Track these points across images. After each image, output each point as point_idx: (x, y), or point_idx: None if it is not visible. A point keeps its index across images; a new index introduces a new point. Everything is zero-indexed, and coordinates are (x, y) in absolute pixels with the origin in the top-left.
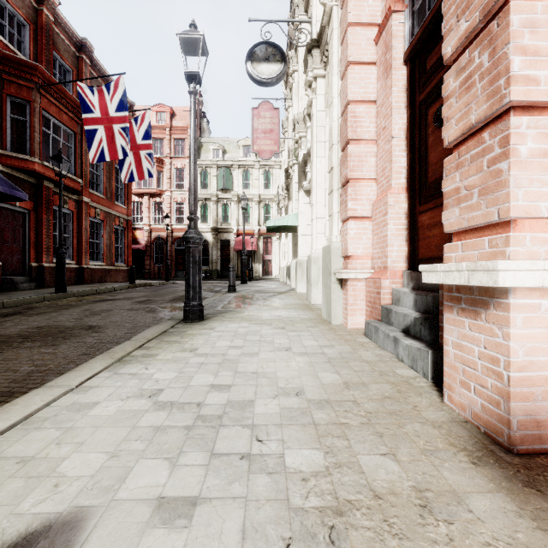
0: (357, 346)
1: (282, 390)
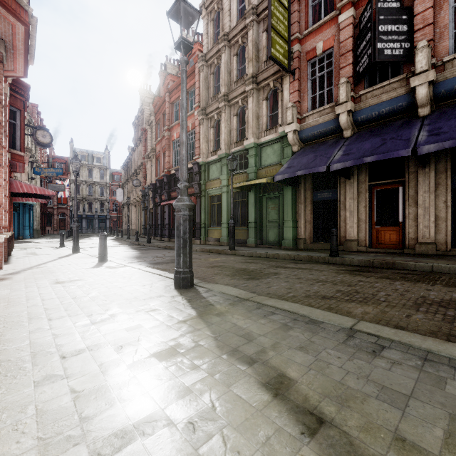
0: (2, 295)
1: (65, 277)
